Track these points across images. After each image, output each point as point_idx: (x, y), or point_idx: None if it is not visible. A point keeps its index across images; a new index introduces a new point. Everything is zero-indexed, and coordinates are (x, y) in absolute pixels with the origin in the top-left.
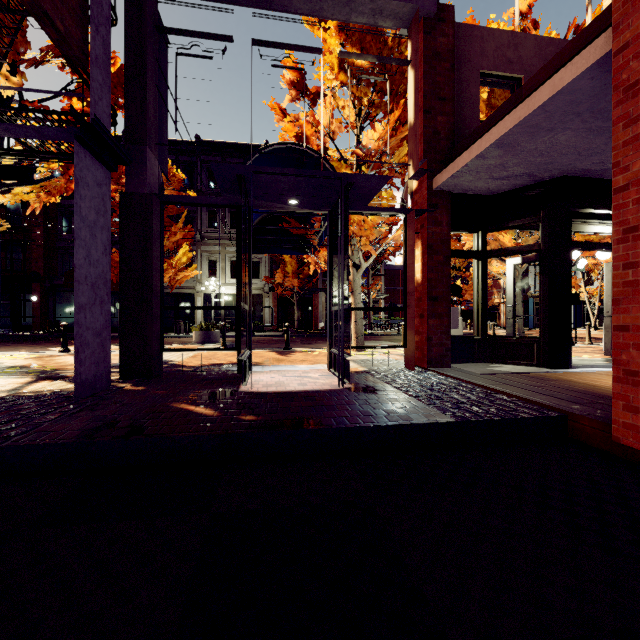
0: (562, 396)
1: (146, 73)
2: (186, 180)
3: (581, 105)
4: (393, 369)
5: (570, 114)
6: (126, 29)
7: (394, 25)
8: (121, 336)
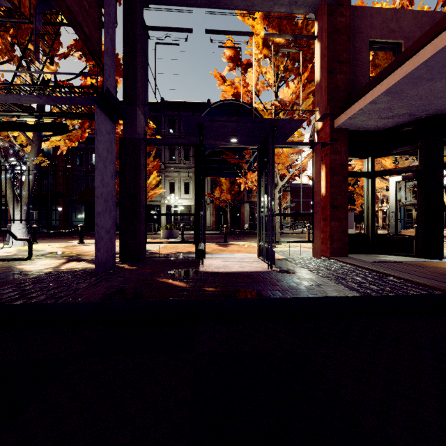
0: (441, 279)
1: (136, 57)
2: (155, 128)
3: None
4: (304, 257)
5: None
6: (124, 29)
7: (305, 11)
8: (120, 233)
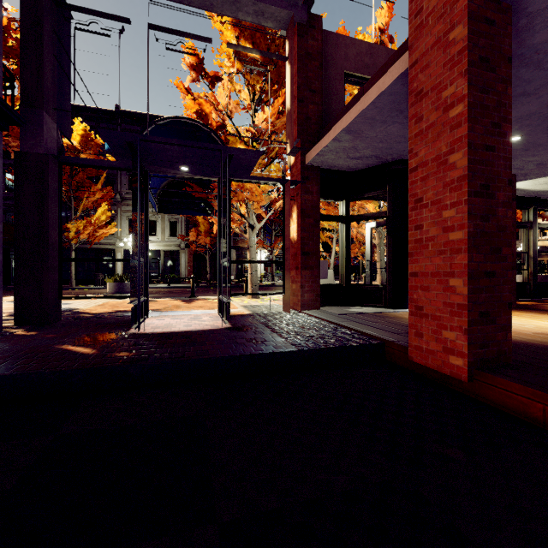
0: (389, 329)
1: (42, 43)
2: (107, 145)
3: (401, 104)
4: (273, 312)
5: (395, 111)
6: None
7: (275, 26)
8: (16, 285)
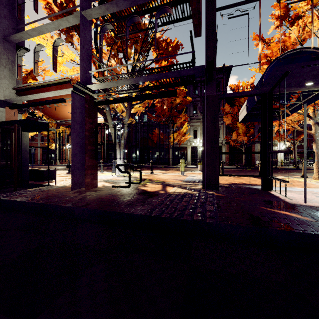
0: None
1: (215, 33)
2: None
3: None
4: None
5: None
6: (205, 14)
7: None
8: (203, 167)
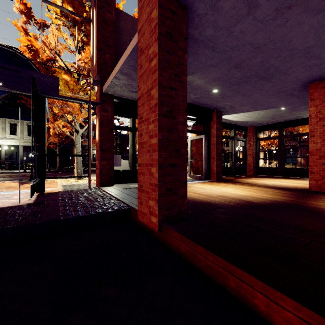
0: None
1: None
2: None
3: None
4: (80, 189)
5: None
6: None
7: None
8: None
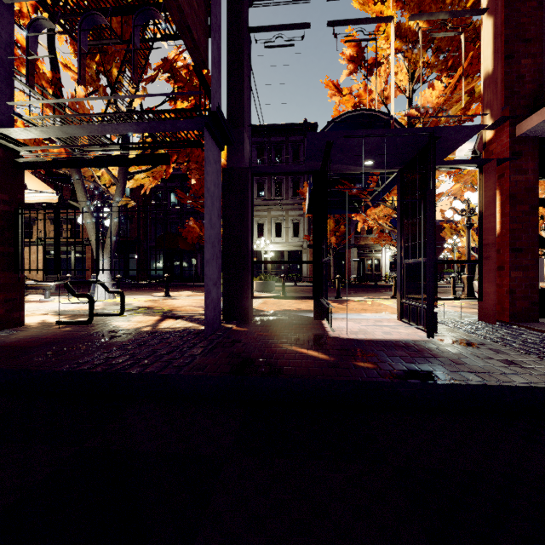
0: None
1: (243, 67)
2: None
3: None
4: (468, 321)
5: None
6: (228, 34)
7: None
8: (224, 285)
